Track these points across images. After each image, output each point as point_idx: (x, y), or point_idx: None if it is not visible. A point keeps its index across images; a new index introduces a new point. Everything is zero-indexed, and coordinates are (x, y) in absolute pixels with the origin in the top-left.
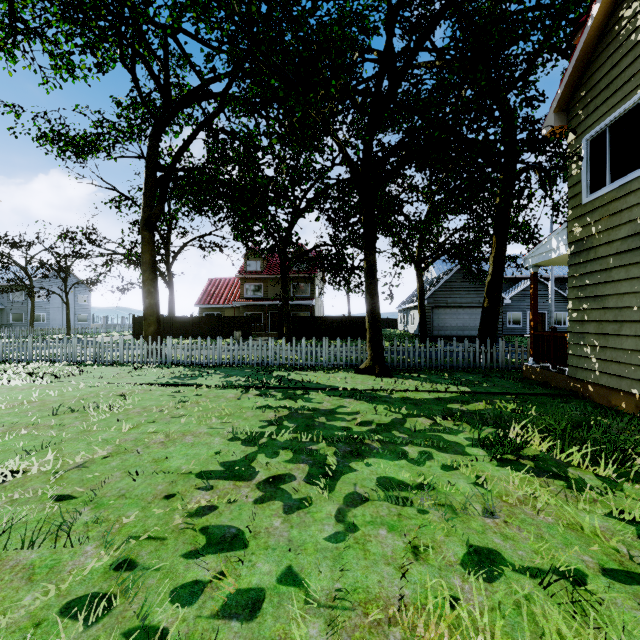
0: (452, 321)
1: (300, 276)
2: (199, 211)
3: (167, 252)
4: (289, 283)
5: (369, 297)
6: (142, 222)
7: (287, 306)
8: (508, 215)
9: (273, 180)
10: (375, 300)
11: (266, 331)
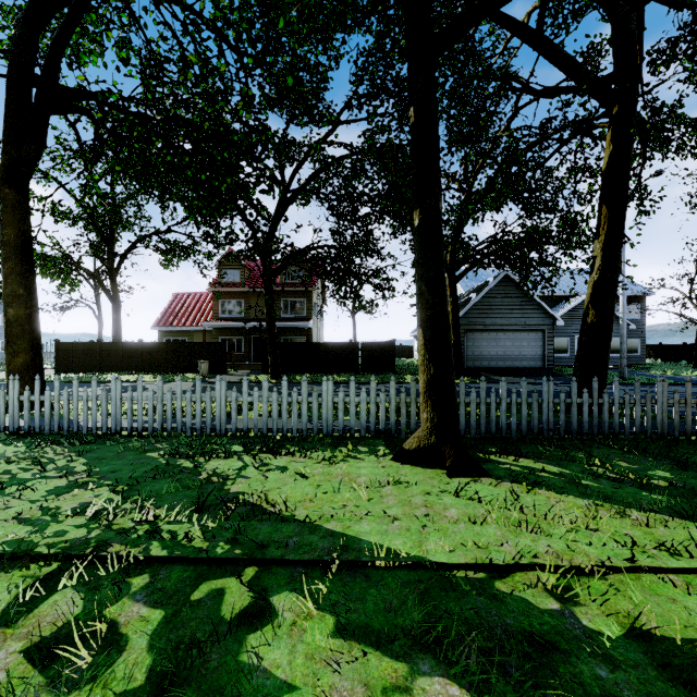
0: (491, 348)
1: (293, 290)
2: (149, 194)
3: (110, 255)
4: (278, 299)
5: (427, 289)
6: (1, 171)
7: (272, 327)
8: (628, 172)
9: (238, 108)
10: (440, 296)
11: (247, 362)
